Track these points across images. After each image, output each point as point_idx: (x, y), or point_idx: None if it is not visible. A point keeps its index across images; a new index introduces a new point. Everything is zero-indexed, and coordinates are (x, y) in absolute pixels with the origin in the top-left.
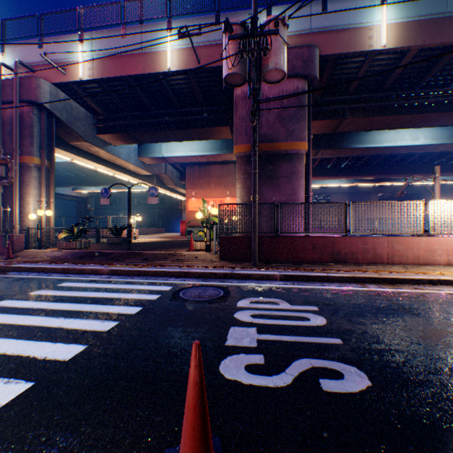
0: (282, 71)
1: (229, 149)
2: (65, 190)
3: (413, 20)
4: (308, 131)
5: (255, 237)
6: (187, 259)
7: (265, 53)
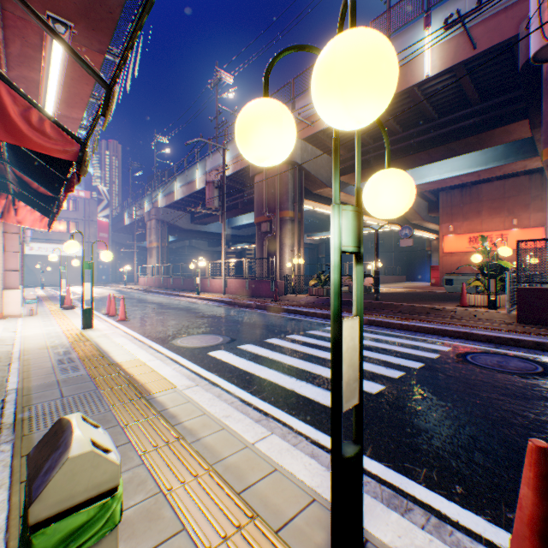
0: None
1: (520, 154)
2: None
3: None
4: None
5: None
6: (458, 316)
7: None
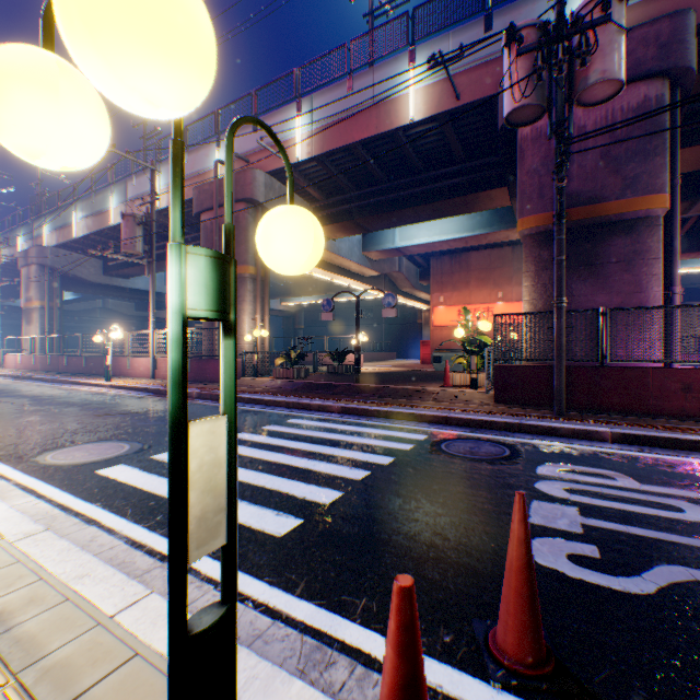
0: (616, 81)
1: (503, 223)
2: (271, 304)
3: None
4: (669, 172)
5: (560, 367)
6: (441, 398)
7: (582, 61)
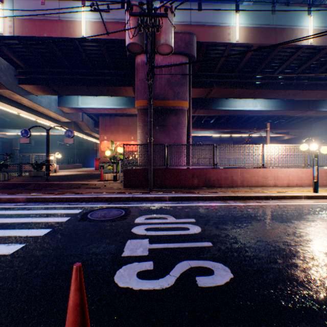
0: (171, 46)
1: (133, 105)
2: None
3: (255, 27)
4: (189, 94)
5: (151, 169)
6: (97, 187)
7: (157, 30)
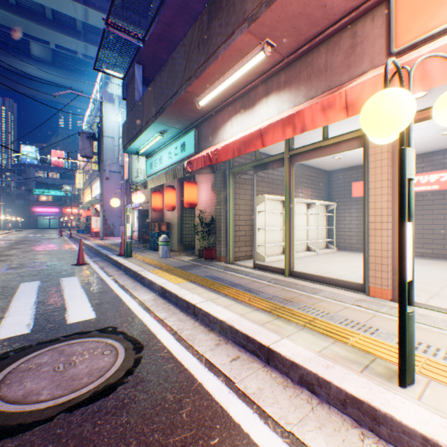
0: None
1: None
2: None
3: None
4: None
5: None
6: None
7: None
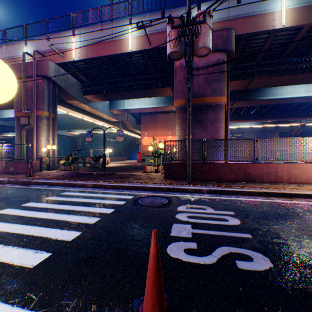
0: (208, 48)
1: (170, 103)
2: (63, 132)
3: (306, 5)
4: (226, 89)
5: (189, 163)
6: (142, 178)
7: (196, 36)
